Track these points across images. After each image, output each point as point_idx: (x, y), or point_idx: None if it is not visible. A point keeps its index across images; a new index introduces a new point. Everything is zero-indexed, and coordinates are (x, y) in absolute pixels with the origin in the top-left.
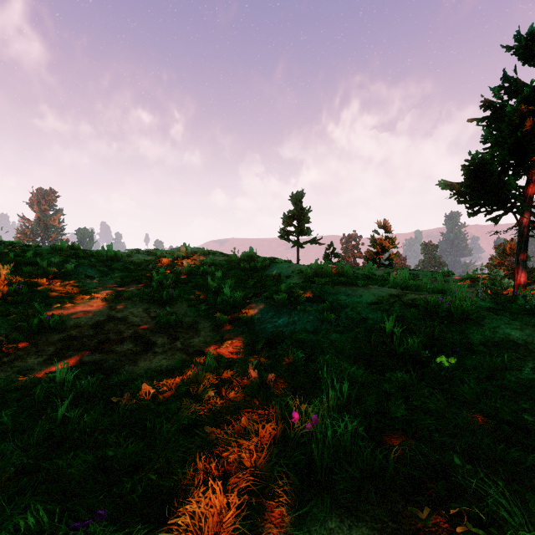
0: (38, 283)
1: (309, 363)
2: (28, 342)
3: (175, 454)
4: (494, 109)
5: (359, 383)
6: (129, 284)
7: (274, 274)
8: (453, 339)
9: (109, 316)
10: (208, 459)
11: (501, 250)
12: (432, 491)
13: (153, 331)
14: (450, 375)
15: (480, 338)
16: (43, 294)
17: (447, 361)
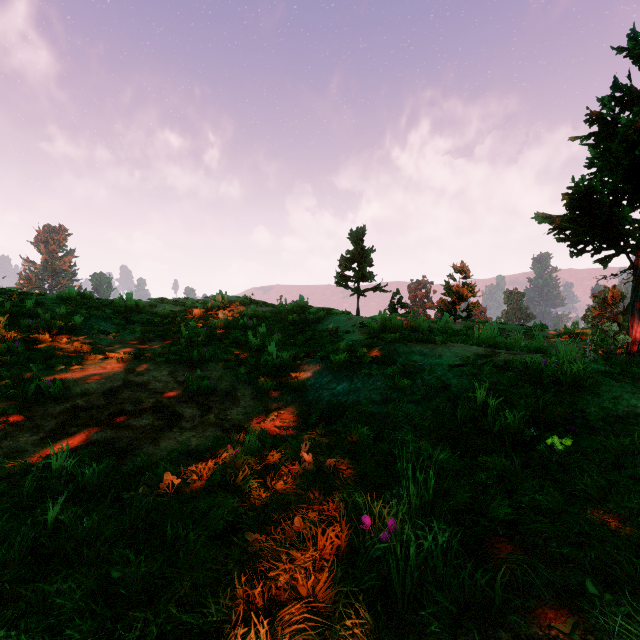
0: (38, 340)
1: (378, 442)
2: (21, 414)
3: (205, 573)
4: (603, 124)
5: (445, 470)
6: (151, 341)
7: (330, 328)
8: (563, 413)
9: (125, 381)
10: (249, 581)
11: (601, 299)
12: (558, 629)
13: (180, 400)
14: (564, 461)
15: (598, 411)
16: (45, 353)
17: (559, 442)
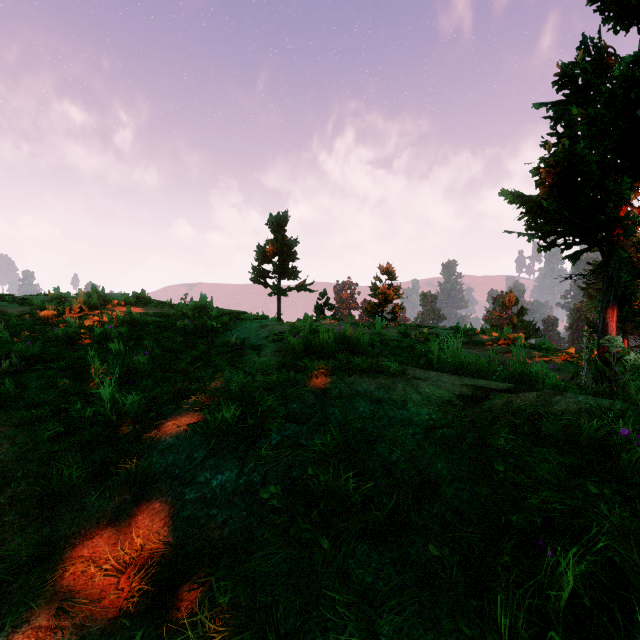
0: None
1: None
2: None
3: None
4: (572, 89)
5: None
6: None
7: (233, 342)
8: None
9: None
10: None
11: (500, 302)
12: None
13: None
14: None
15: None
16: None
17: None
